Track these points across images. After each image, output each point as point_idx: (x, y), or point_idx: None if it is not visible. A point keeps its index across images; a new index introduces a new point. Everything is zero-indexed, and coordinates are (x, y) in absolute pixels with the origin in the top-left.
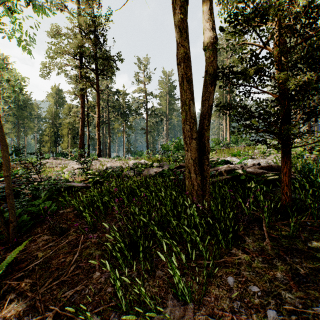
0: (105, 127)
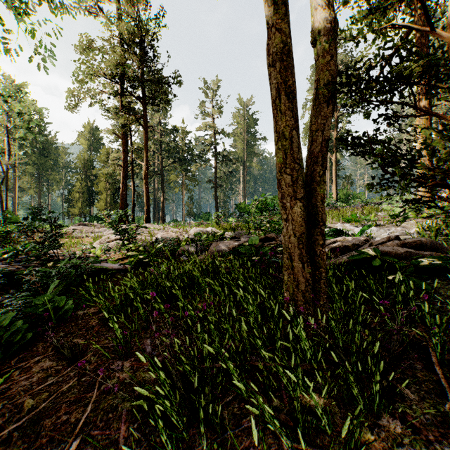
0: (158, 179)
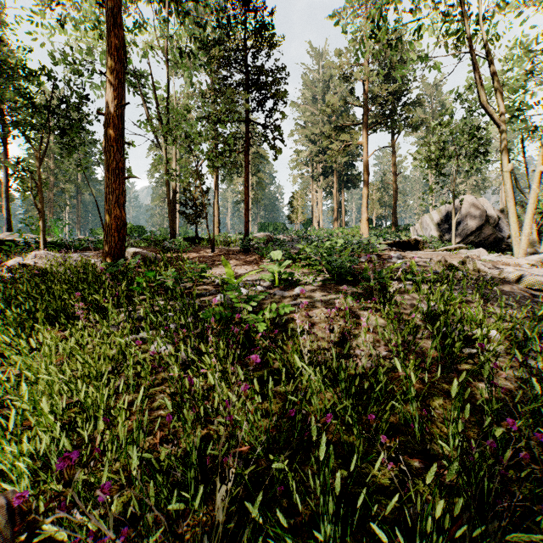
0: None
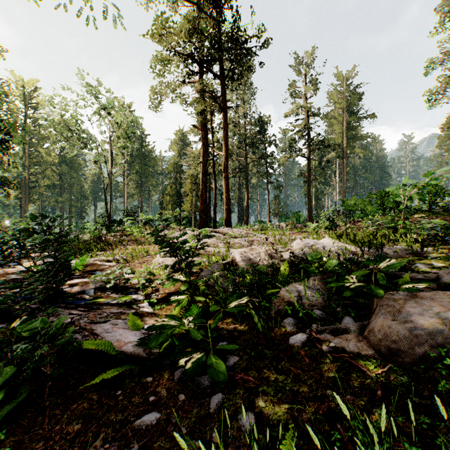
0: (241, 178)
